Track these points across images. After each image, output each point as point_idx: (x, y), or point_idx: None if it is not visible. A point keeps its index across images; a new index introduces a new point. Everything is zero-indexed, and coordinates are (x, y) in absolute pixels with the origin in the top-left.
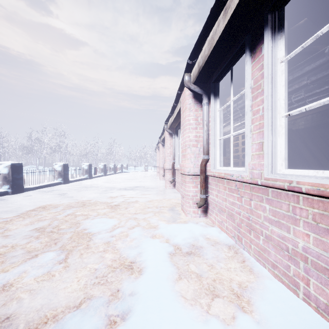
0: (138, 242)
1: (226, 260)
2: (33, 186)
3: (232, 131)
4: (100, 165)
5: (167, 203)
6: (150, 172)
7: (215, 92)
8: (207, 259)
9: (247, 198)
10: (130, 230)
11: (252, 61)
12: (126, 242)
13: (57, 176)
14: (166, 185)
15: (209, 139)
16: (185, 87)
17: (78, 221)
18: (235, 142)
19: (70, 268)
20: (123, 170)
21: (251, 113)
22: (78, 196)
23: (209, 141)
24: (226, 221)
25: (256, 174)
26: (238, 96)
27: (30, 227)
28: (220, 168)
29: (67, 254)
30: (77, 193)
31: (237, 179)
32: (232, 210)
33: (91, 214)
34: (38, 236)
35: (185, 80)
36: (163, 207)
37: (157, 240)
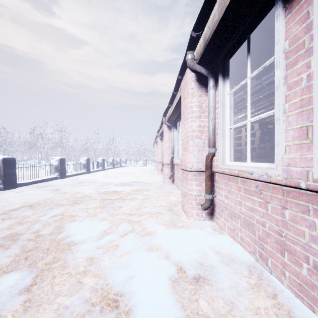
0: (129, 258)
1: (250, 292)
2: (27, 182)
3: (249, 116)
4: (98, 159)
5: (166, 201)
6: (149, 166)
7: (223, 72)
8: (223, 291)
9: (277, 205)
10: (122, 239)
11: (286, 14)
12: (115, 257)
13: (54, 171)
14: (164, 180)
15: (216, 128)
16: (187, 70)
17: (63, 224)
18: (238, 135)
19: (32, 303)
20: (122, 165)
21: (284, 87)
22: (71, 192)
23: (216, 131)
24: (241, 230)
25: (297, 173)
26: (260, 70)
27: (5, 232)
28: (231, 164)
29: (34, 277)
30: (72, 189)
31: (259, 178)
32: (250, 218)
33: (79, 215)
34: (9, 247)
35: (188, 60)
36: (162, 207)
37: (153, 256)
